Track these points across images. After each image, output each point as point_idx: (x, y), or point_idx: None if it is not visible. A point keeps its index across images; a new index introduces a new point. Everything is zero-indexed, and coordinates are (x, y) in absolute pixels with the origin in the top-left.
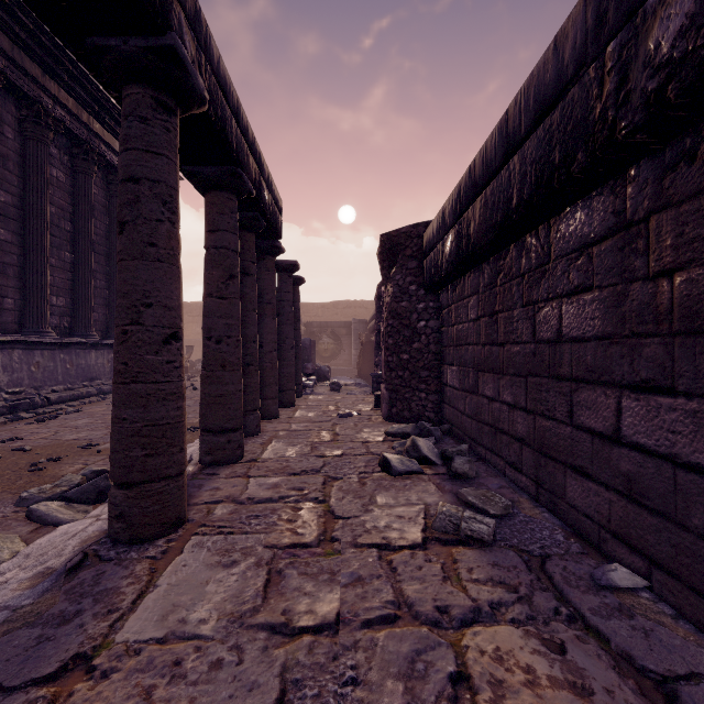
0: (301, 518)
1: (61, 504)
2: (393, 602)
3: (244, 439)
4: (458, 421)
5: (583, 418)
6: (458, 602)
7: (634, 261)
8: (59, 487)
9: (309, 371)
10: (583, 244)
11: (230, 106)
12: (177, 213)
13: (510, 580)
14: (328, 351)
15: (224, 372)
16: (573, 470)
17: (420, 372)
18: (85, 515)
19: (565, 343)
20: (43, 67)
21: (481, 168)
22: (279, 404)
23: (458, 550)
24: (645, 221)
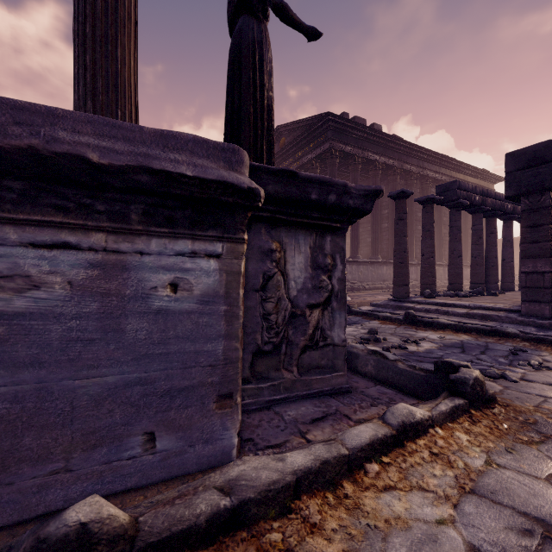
0: None
1: None
2: None
3: None
4: None
5: None
6: None
7: None
8: None
9: None
10: None
11: None
12: None
13: None
14: None
15: None
16: None
17: None
18: None
19: None
20: (455, 171)
21: None
22: None
23: None
24: None
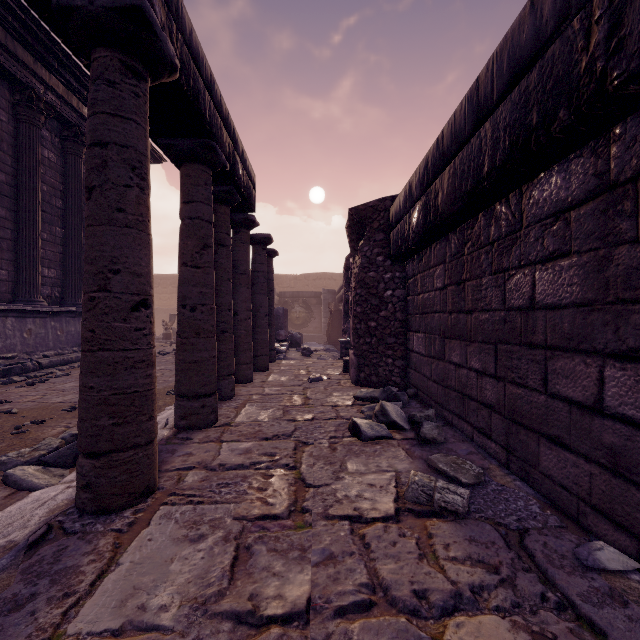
0: (272, 486)
1: (37, 468)
2: (367, 585)
3: (219, 403)
4: (424, 386)
5: (559, 387)
6: (436, 585)
7: (619, 223)
8: (38, 451)
9: (282, 337)
10: (559, 209)
11: (203, 78)
12: (147, 180)
13: (490, 558)
14: (300, 319)
15: (199, 339)
16: (548, 439)
17: (387, 339)
18: (60, 479)
19: (539, 310)
20: (35, 55)
21: (449, 139)
22: (254, 368)
23: (432, 523)
24: (633, 181)
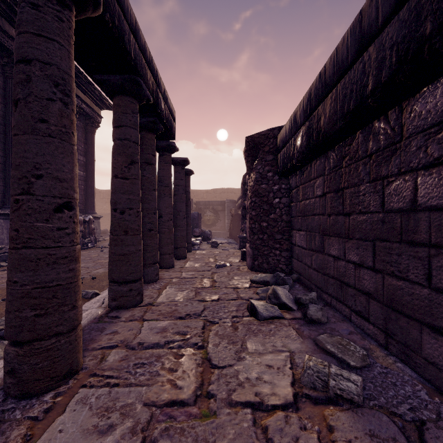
0: (182, 367)
1: None
2: None
3: (146, 285)
4: (305, 273)
5: None
6: None
7: None
8: None
9: (197, 234)
10: None
11: (128, 22)
12: (71, 96)
13: None
14: (210, 221)
15: (127, 236)
16: (432, 329)
17: (275, 235)
18: None
19: (422, 212)
20: None
21: (331, 70)
22: (175, 257)
23: (330, 412)
24: None
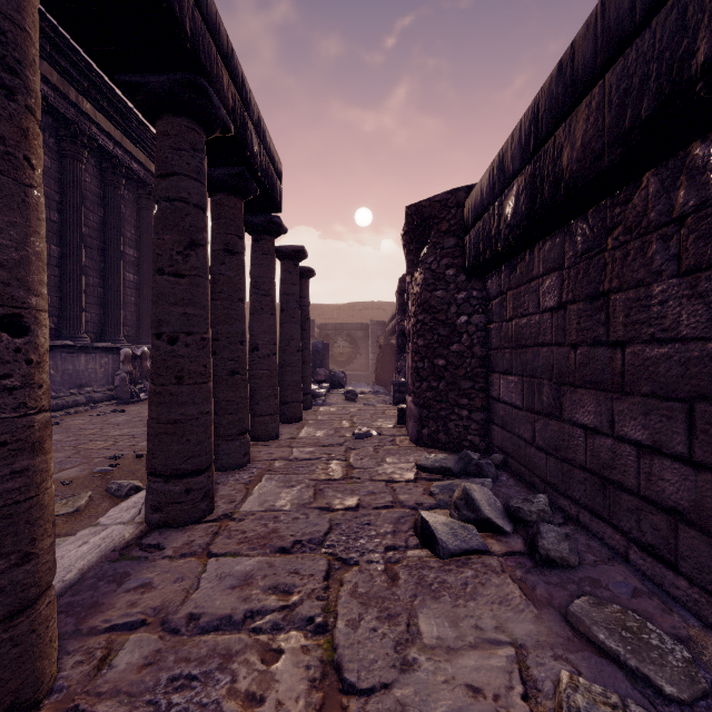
0: (275, 690)
1: None
2: None
3: (226, 474)
4: (519, 453)
5: None
6: None
7: None
8: None
9: (321, 377)
10: None
11: None
12: (22, 75)
13: None
14: (343, 355)
15: (181, 386)
16: None
17: (461, 382)
18: None
19: None
20: None
21: (589, 49)
22: (283, 418)
23: None
24: None
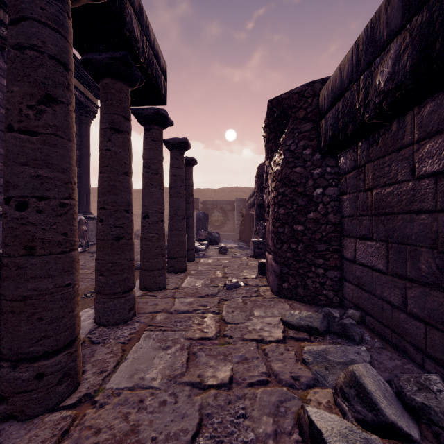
0: None
1: None
2: None
3: (110, 330)
4: (382, 314)
5: None
6: None
7: None
8: None
9: (202, 237)
10: None
11: None
12: None
13: None
14: (218, 221)
15: (32, 257)
16: None
17: (317, 245)
18: None
19: None
20: None
21: None
22: (171, 270)
23: None
24: None
